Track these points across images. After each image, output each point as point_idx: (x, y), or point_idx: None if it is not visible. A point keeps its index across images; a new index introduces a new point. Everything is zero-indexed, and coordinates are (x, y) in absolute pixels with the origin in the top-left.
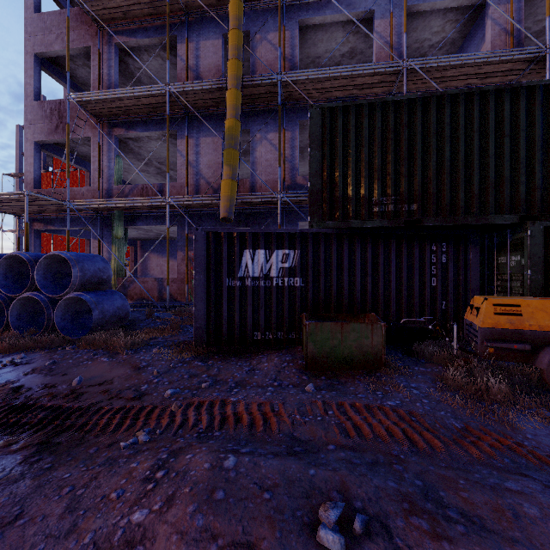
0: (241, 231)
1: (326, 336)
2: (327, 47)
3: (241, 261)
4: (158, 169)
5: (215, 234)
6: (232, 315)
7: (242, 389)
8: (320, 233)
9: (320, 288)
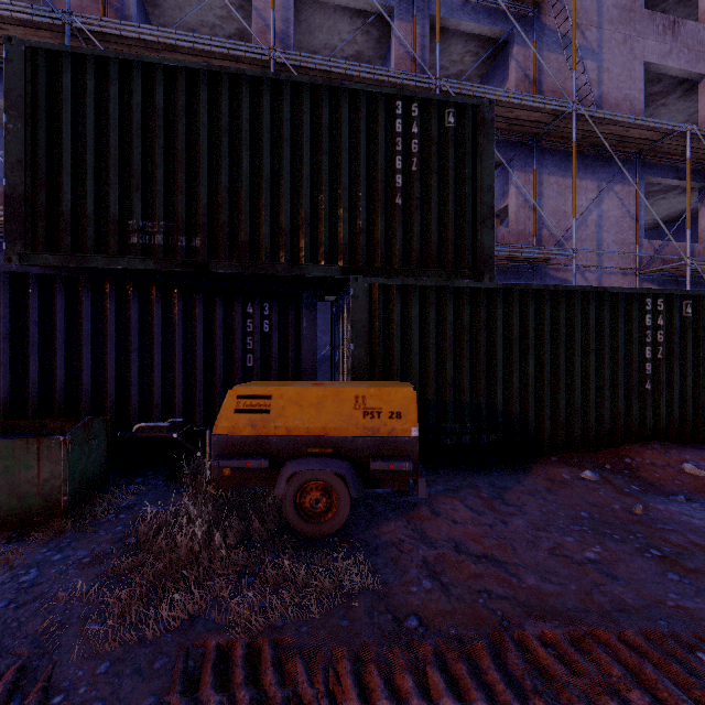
0: None
1: None
2: (202, 18)
3: None
4: None
5: None
6: None
7: None
8: (29, 273)
9: (30, 373)
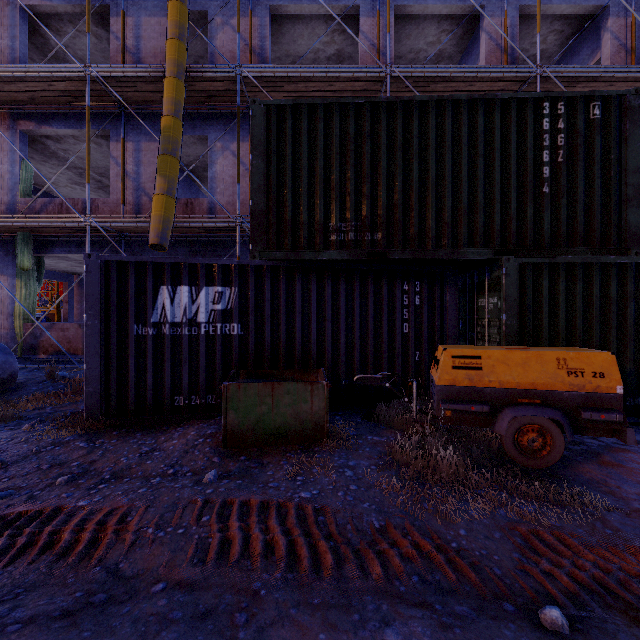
0: (156, 261)
1: (253, 401)
2: (310, 46)
3: (157, 301)
4: (98, 182)
5: (117, 263)
6: (143, 375)
7: (113, 484)
8: (264, 266)
9: (265, 336)
